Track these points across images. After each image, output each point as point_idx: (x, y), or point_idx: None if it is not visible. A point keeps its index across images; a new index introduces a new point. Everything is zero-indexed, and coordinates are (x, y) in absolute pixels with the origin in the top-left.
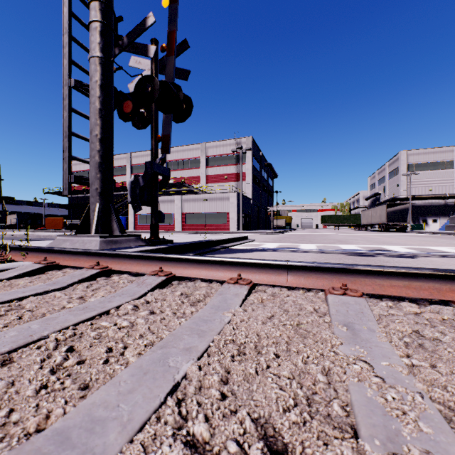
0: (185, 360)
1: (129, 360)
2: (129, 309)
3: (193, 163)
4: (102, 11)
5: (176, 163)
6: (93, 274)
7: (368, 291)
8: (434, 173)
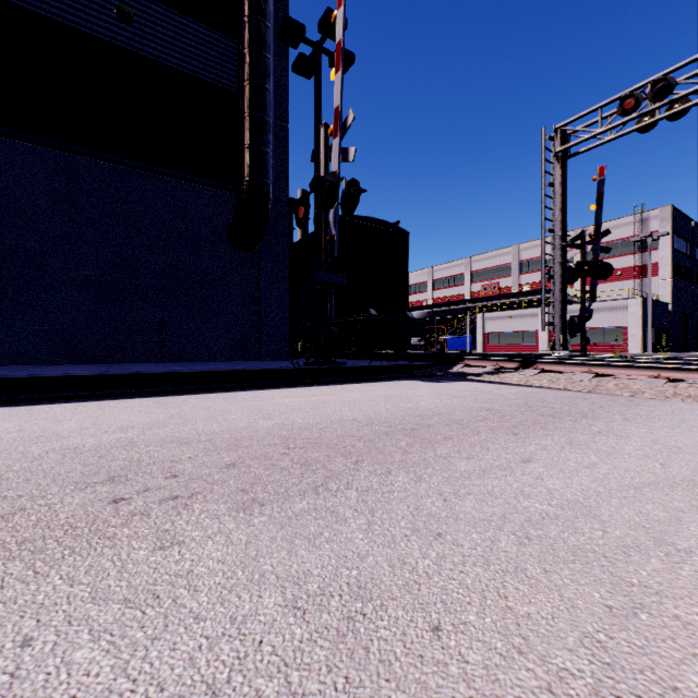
0: None
1: None
2: None
3: None
4: (562, 238)
5: (534, 263)
6: None
7: None
8: None
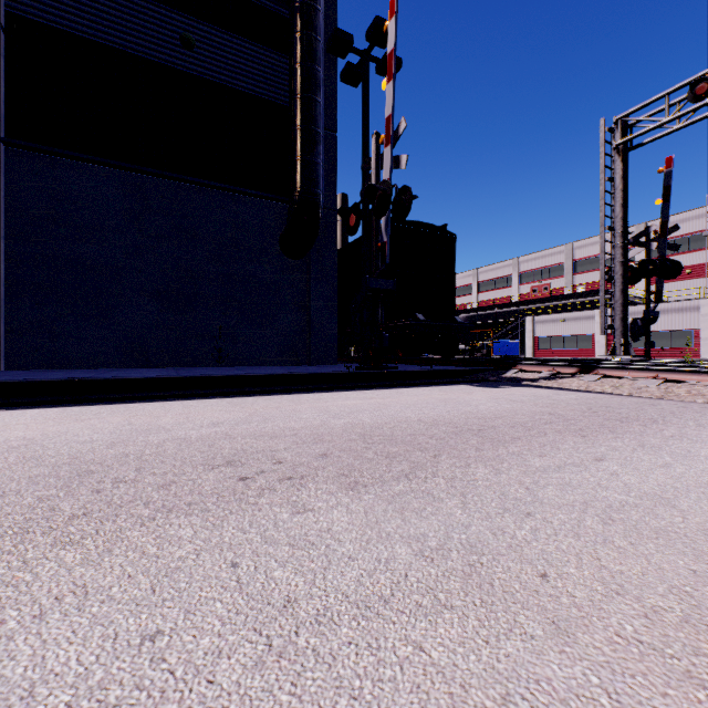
0: None
1: None
2: None
3: None
4: (624, 236)
5: (589, 262)
6: None
7: None
8: None
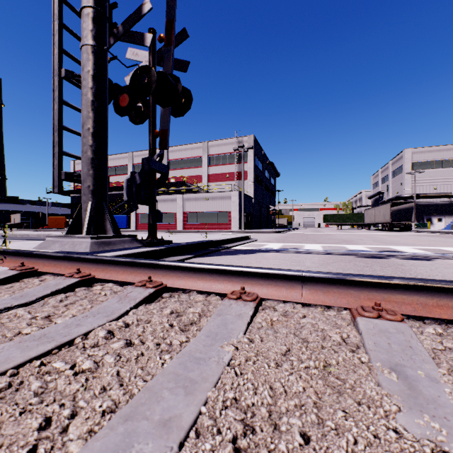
0: (157, 452)
1: (68, 451)
2: (100, 338)
3: (194, 162)
4: None
5: (178, 162)
6: (71, 283)
7: (408, 312)
8: (438, 171)
